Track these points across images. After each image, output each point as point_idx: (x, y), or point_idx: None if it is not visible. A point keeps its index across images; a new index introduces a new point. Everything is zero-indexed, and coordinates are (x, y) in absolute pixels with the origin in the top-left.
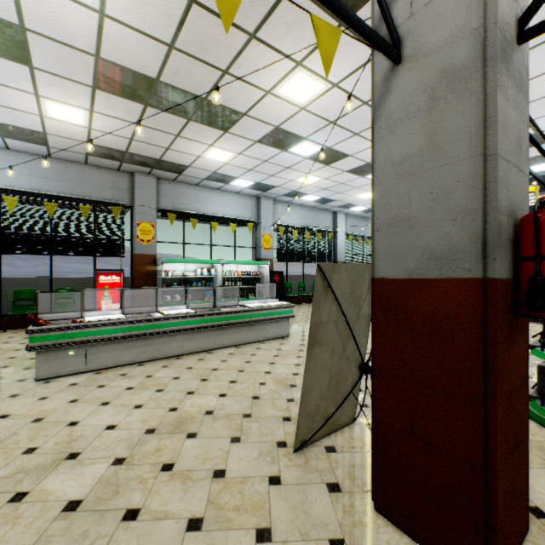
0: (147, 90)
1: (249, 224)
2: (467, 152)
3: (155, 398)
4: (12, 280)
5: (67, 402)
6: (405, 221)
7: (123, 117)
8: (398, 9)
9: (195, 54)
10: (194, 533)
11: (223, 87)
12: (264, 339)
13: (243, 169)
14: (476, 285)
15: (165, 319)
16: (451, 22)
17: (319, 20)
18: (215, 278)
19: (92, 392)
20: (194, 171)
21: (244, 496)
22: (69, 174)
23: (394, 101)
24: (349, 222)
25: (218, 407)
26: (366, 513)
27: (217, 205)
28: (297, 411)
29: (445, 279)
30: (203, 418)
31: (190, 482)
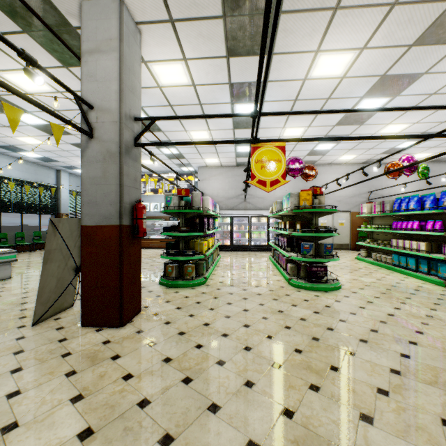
0: None
1: None
2: (115, 182)
3: None
4: None
5: None
6: (95, 203)
7: None
8: (92, 116)
9: None
10: None
11: None
12: None
13: None
14: (118, 227)
15: None
16: (111, 135)
17: (54, 124)
18: None
19: None
20: None
21: (0, 349)
22: None
23: (91, 152)
24: (73, 180)
25: None
26: (78, 329)
27: None
28: (31, 312)
29: (109, 225)
30: None
31: None
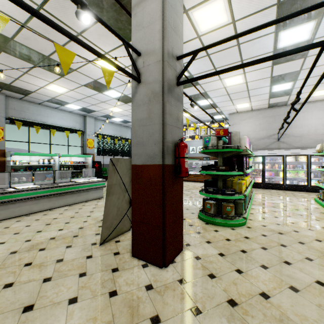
0: (3, 43)
1: (79, 132)
2: (158, 121)
3: (14, 238)
4: None
5: None
6: (142, 143)
7: None
8: (139, 62)
9: (41, 32)
10: (47, 282)
11: None
12: (87, 200)
13: (74, 98)
14: (161, 166)
15: (18, 192)
16: (154, 75)
17: (105, 68)
18: (53, 166)
19: None
20: (38, 95)
21: (74, 265)
22: None
23: (138, 97)
24: None
25: (58, 235)
26: (128, 258)
27: (55, 118)
28: None
29: (153, 165)
30: (48, 241)
31: (43, 267)
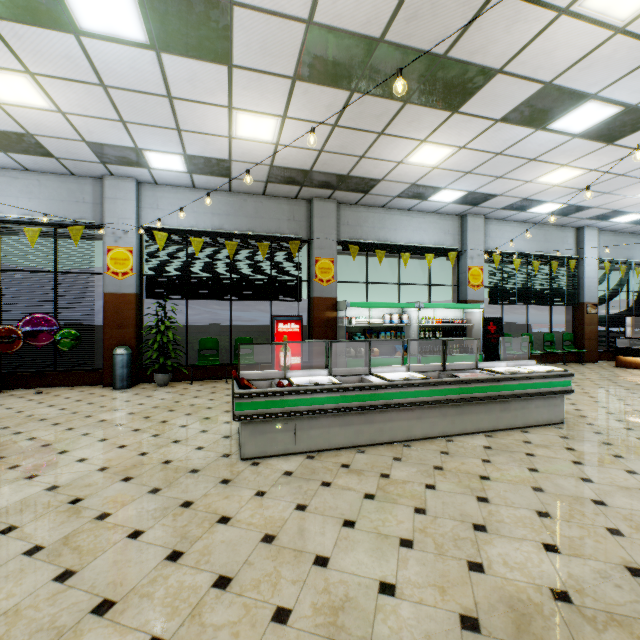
0: (361, 64)
1: (451, 253)
2: None
3: (423, 529)
4: (189, 327)
5: (293, 508)
6: None
7: (318, 118)
8: None
9: None
10: None
11: (481, 23)
12: (524, 425)
13: (458, 172)
14: None
15: (389, 387)
16: None
17: None
18: (405, 327)
19: (318, 493)
20: (386, 186)
21: None
22: (247, 209)
23: None
24: (603, 242)
25: (568, 583)
26: None
27: (407, 231)
28: None
29: None
30: (559, 611)
31: None
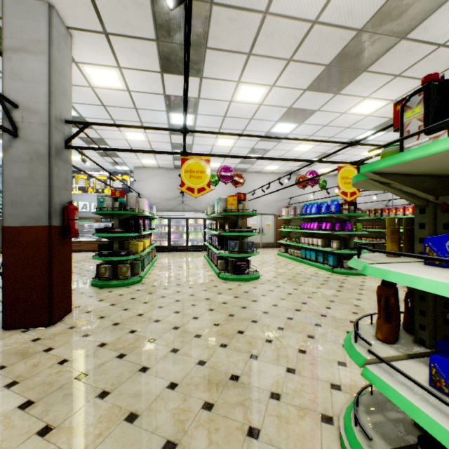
0: None
1: None
2: (44, 183)
3: None
4: None
5: None
6: (20, 203)
7: None
8: (17, 115)
9: None
10: None
11: None
12: None
13: None
14: (47, 228)
15: None
16: (39, 136)
17: None
18: None
19: None
20: None
21: None
22: None
23: (15, 152)
24: None
25: None
26: None
27: None
28: None
29: (37, 226)
30: None
31: None
